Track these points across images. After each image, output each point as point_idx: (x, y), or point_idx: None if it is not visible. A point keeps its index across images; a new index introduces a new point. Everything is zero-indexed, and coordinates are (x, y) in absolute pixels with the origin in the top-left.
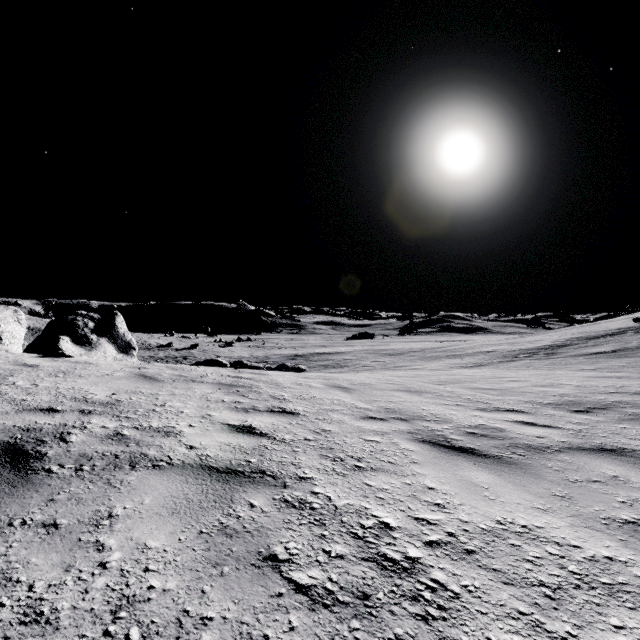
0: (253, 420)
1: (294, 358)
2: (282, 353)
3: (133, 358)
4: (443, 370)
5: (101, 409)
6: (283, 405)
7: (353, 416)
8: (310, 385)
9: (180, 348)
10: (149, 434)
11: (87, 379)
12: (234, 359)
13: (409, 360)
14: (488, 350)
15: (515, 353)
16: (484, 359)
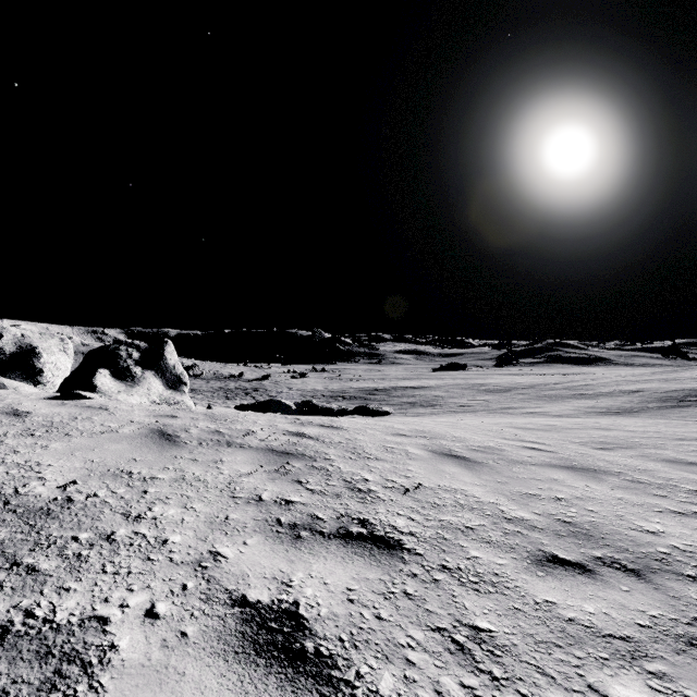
0: (304, 578)
1: (374, 392)
2: (360, 386)
3: (183, 395)
4: (577, 417)
5: (5, 534)
6: (368, 512)
7: (515, 554)
8: (406, 452)
9: (251, 379)
10: (7, 674)
11: (69, 441)
12: (307, 392)
13: (519, 399)
14: (632, 389)
15: (679, 395)
16: (631, 402)
